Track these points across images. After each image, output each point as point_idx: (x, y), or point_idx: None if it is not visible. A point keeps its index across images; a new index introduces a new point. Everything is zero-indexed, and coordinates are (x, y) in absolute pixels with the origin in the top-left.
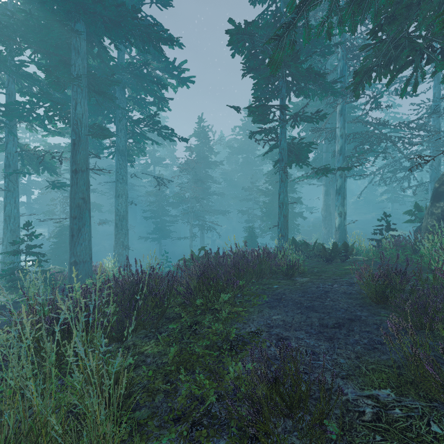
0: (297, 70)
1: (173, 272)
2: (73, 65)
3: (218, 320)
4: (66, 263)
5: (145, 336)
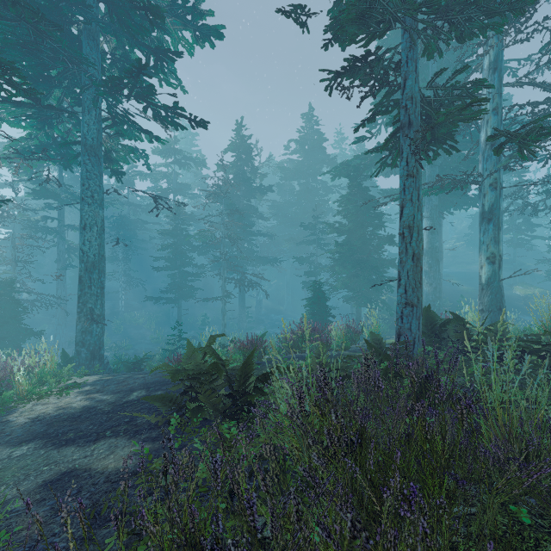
0: None
1: None
2: None
3: None
4: (1, 345)
5: None
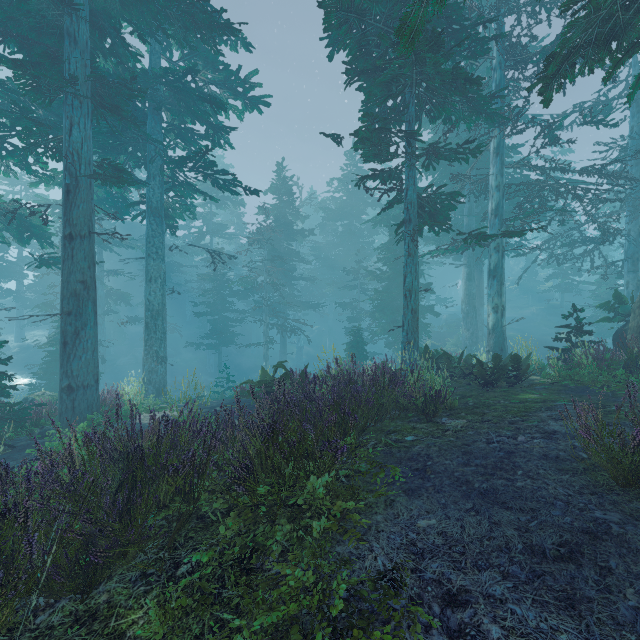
0: (436, 69)
1: (207, 432)
2: (66, 61)
3: (304, 529)
4: None
5: (141, 574)
